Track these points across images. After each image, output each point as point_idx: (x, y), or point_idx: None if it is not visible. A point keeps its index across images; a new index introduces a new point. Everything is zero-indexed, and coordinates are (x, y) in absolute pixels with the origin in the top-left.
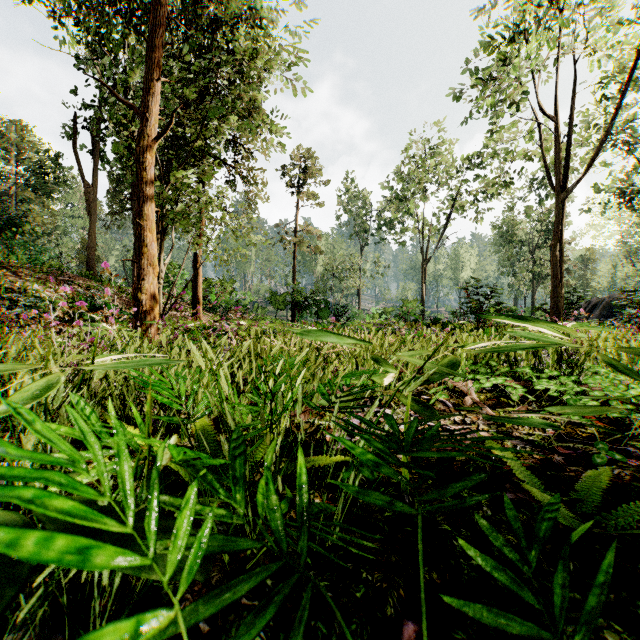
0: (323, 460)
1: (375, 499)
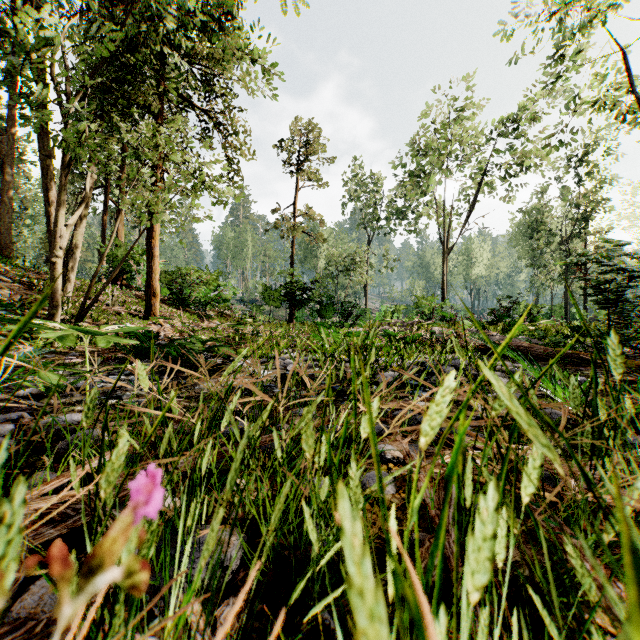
0: None
1: None
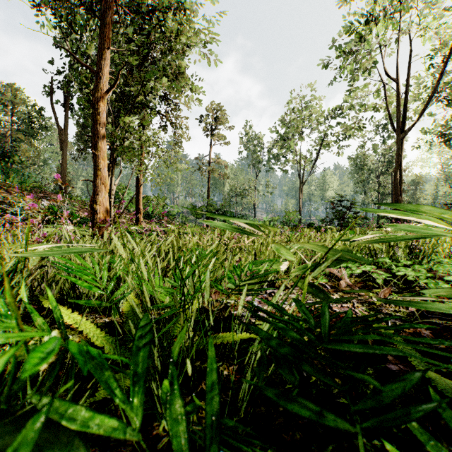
0: (230, 337)
1: (297, 408)
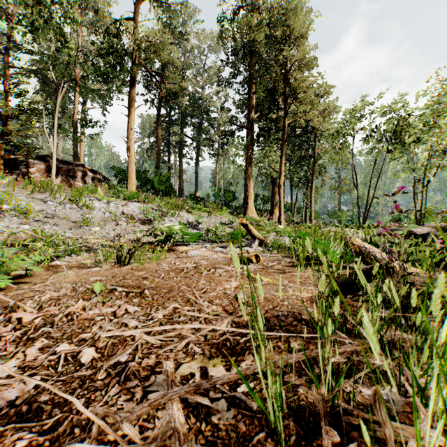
0: None
1: None
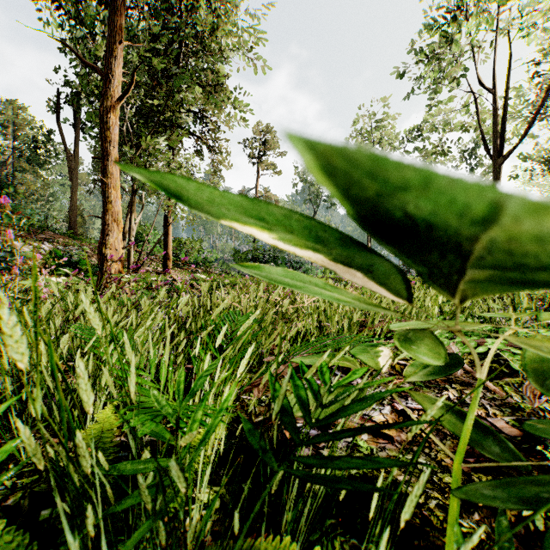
0: None
1: None
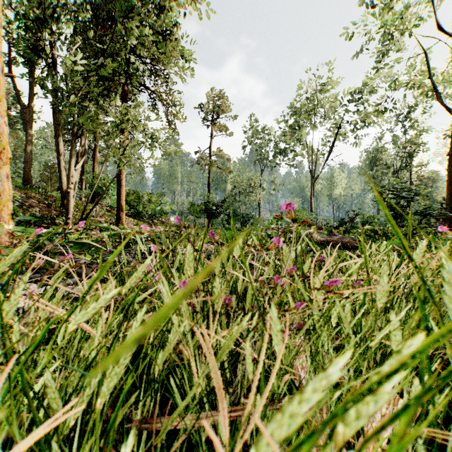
0: None
1: None
